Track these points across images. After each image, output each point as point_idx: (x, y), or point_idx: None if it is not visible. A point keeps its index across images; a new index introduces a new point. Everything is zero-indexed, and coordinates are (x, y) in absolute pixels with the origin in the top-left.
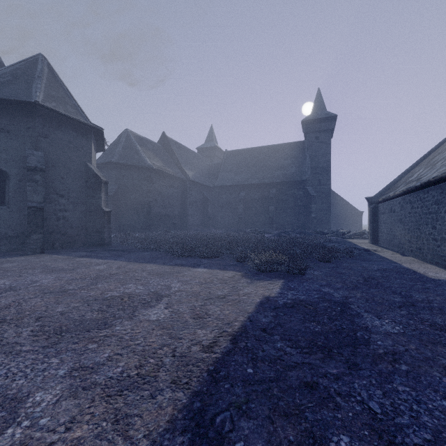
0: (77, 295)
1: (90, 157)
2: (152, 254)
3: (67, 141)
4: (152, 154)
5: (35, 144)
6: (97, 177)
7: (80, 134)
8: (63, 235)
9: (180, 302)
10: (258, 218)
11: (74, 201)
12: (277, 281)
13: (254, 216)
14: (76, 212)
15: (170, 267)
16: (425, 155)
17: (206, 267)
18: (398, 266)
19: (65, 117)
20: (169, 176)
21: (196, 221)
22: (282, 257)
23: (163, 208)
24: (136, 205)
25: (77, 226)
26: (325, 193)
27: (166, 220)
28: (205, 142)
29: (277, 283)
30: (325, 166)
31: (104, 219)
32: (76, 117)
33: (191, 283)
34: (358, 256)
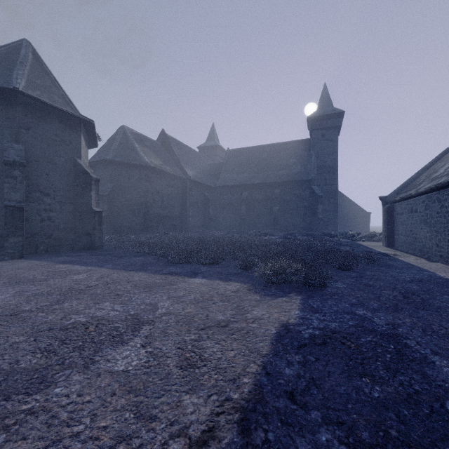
0: (28, 321)
1: (80, 153)
2: (145, 259)
3: (53, 133)
4: (151, 152)
5: (16, 136)
6: (87, 174)
7: (68, 126)
8: (48, 237)
9: (165, 335)
10: (261, 219)
11: (62, 200)
12: (293, 298)
13: (257, 217)
14: (63, 212)
15: (162, 276)
16: (446, 150)
17: (205, 277)
18: (433, 275)
19: (51, 107)
20: (168, 175)
21: (197, 223)
22: (297, 265)
23: (162, 209)
24: (133, 206)
25: (65, 227)
26: (331, 193)
27: (165, 221)
28: (206, 141)
29: (294, 301)
30: (332, 164)
31: (95, 220)
32: (63, 108)
33: (184, 300)
34: (379, 261)
